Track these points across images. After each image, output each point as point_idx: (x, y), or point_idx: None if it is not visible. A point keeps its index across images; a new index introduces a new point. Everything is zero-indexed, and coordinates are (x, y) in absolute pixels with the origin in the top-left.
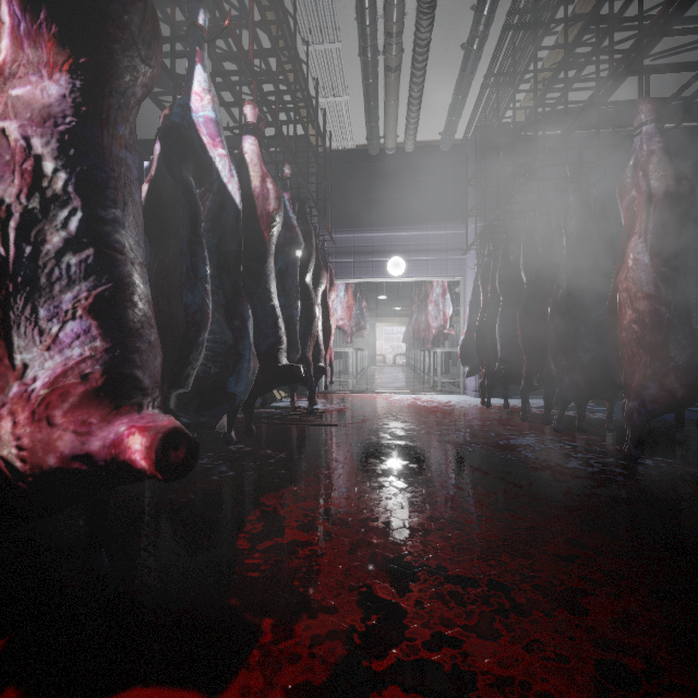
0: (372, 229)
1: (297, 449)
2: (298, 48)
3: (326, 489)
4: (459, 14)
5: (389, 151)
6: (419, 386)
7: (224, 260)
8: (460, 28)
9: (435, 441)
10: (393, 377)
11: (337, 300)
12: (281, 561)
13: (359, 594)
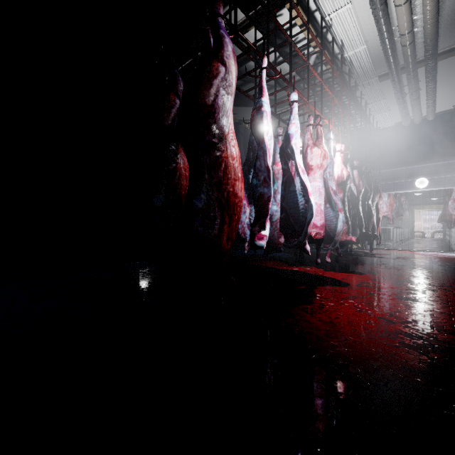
0: (405, 165)
1: (367, 261)
2: (364, 104)
3: (380, 266)
4: (452, 71)
5: (416, 122)
6: (442, 250)
7: (352, 207)
8: (454, 74)
9: (431, 264)
10: (424, 245)
11: (383, 202)
12: (370, 271)
13: (390, 274)
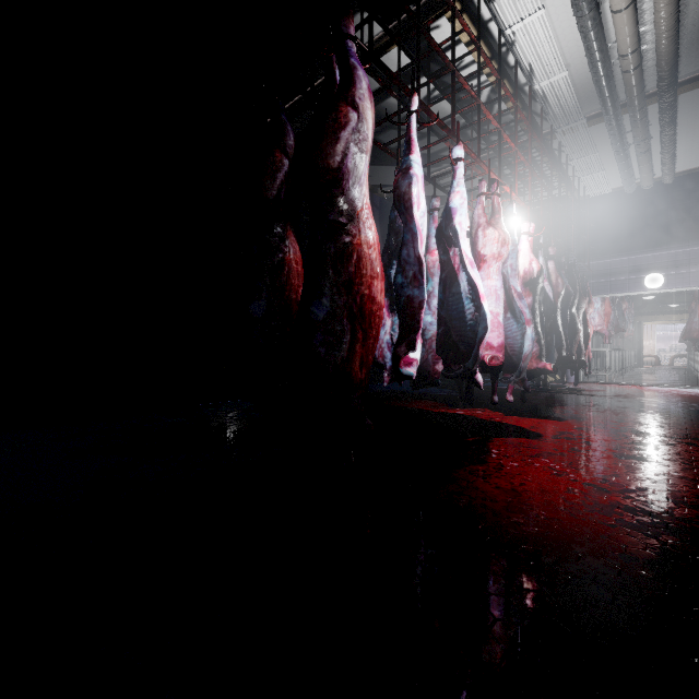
0: (628, 253)
1: (570, 400)
2: (564, 160)
3: (589, 409)
4: None
5: (646, 188)
6: (685, 384)
7: (546, 317)
8: None
9: (668, 405)
10: (659, 377)
11: (594, 311)
12: (574, 416)
13: (604, 421)
